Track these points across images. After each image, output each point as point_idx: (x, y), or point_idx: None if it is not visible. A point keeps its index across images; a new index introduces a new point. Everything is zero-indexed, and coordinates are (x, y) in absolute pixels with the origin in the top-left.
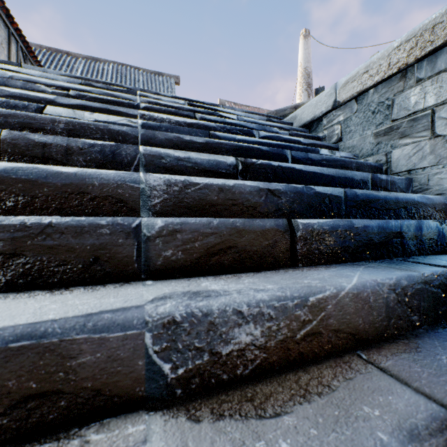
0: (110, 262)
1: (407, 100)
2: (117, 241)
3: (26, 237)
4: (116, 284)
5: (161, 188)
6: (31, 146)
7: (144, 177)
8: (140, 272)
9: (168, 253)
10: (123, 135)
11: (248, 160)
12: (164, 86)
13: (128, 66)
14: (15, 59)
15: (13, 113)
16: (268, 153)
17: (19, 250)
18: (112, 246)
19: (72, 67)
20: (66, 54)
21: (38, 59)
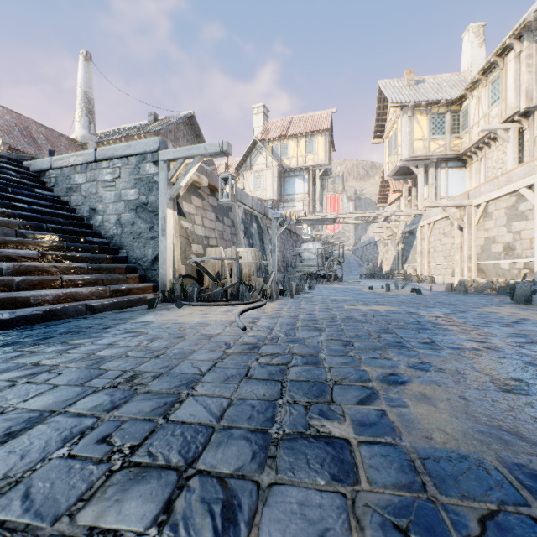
0: None
1: (76, 178)
2: None
3: None
4: None
5: None
6: None
7: None
8: None
9: None
10: None
11: None
12: None
13: None
14: None
15: None
16: None
17: None
18: None
19: None
20: None
21: None
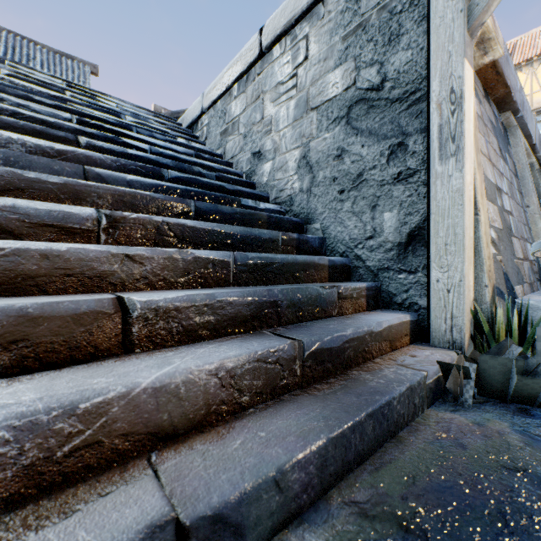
0: None
1: (231, 110)
2: None
3: None
4: None
5: None
6: None
7: None
8: None
9: None
10: None
11: (83, 119)
12: (74, 73)
13: (18, 35)
14: None
15: None
16: (115, 125)
17: None
18: None
19: None
20: None
21: None
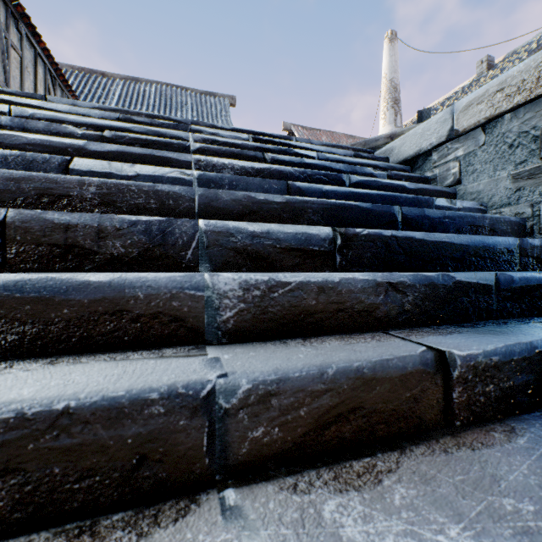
0: (165, 461)
1: None
2: (176, 423)
3: (26, 437)
4: (176, 505)
5: (235, 295)
6: (49, 229)
7: (211, 279)
8: (213, 470)
9: (258, 433)
10: (175, 197)
11: (350, 230)
12: (217, 109)
13: (173, 86)
14: (43, 85)
15: (28, 175)
16: (370, 211)
17: (14, 462)
18: (169, 434)
19: (108, 90)
20: (102, 75)
21: (68, 83)
